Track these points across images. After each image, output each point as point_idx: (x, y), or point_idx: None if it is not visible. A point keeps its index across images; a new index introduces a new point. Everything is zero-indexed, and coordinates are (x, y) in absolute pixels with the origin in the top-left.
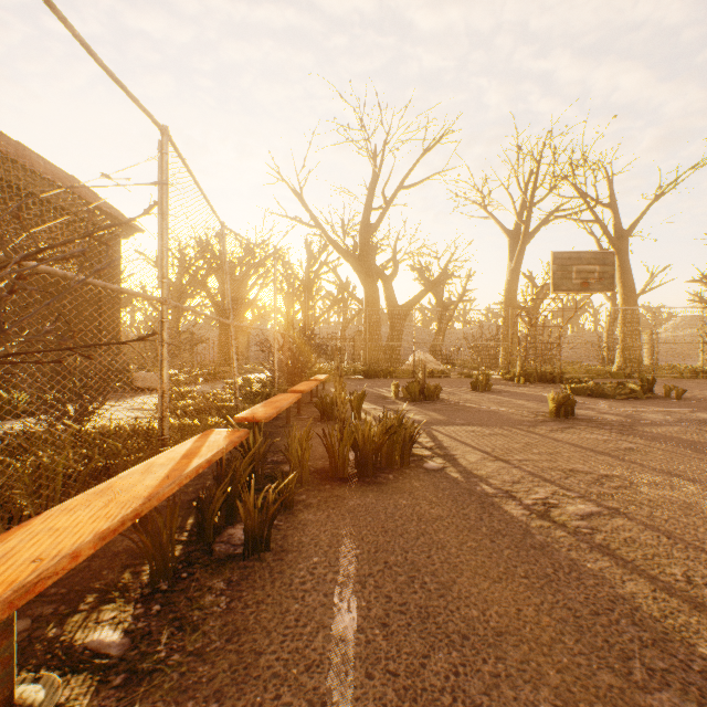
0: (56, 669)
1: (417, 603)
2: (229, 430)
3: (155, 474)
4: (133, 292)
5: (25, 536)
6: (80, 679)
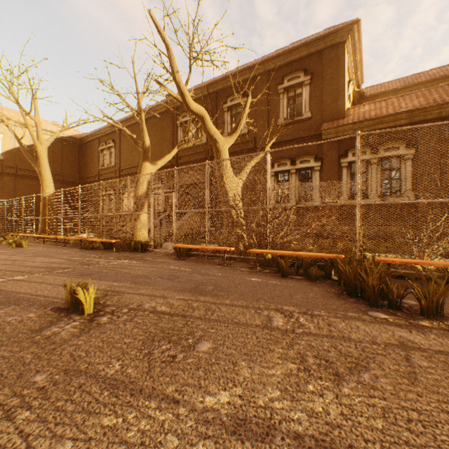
0: (262, 270)
1: (251, 283)
2: (339, 255)
3: (288, 252)
4: (333, 204)
5: (264, 250)
6: (259, 270)
